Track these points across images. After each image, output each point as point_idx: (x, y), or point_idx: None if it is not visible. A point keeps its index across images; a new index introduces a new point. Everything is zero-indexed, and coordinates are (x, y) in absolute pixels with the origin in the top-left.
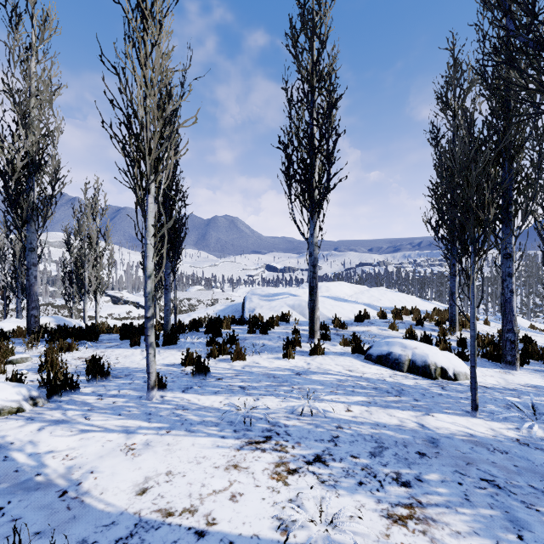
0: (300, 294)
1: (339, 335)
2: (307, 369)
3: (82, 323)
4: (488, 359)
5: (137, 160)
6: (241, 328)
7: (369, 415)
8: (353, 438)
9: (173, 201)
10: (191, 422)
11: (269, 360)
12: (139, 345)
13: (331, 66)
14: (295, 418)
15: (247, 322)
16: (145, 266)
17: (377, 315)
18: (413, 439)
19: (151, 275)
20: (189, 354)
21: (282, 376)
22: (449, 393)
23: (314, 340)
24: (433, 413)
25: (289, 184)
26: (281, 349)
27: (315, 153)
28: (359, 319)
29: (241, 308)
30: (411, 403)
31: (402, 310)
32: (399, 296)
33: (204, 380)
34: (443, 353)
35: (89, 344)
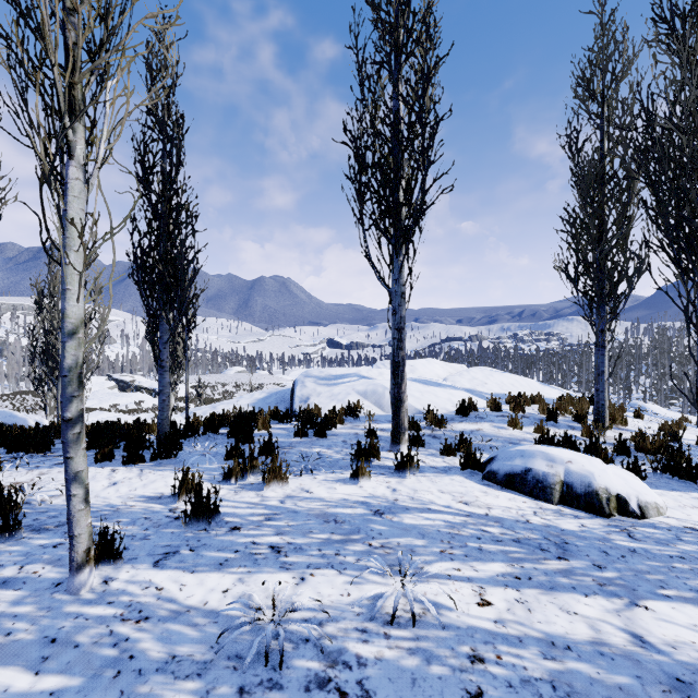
0: (374, 376)
1: (437, 437)
2: (392, 501)
3: (45, 420)
4: (672, 474)
5: (33, 75)
6: (286, 427)
7: (526, 613)
8: (514, 695)
9: (173, 225)
10: (141, 667)
11: (328, 485)
12: (111, 460)
13: (427, 11)
14: (379, 634)
15: (296, 418)
16: (62, 311)
17: (487, 406)
18: (643, 689)
19: (76, 331)
20: (186, 478)
21: (350, 520)
22: (646, 548)
23: (399, 447)
24: (644, 600)
25: (360, 199)
26: (348, 464)
27: (403, 145)
28: (463, 411)
29: (290, 397)
30: (593, 574)
31: (520, 398)
32: (511, 378)
33: (205, 532)
34: (612, 468)
35: (29, 459)
